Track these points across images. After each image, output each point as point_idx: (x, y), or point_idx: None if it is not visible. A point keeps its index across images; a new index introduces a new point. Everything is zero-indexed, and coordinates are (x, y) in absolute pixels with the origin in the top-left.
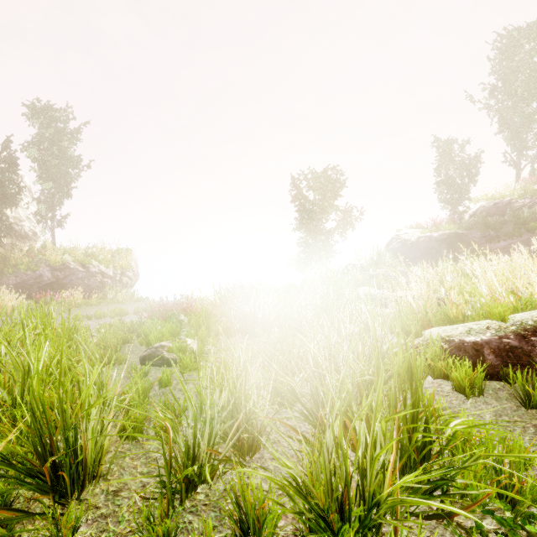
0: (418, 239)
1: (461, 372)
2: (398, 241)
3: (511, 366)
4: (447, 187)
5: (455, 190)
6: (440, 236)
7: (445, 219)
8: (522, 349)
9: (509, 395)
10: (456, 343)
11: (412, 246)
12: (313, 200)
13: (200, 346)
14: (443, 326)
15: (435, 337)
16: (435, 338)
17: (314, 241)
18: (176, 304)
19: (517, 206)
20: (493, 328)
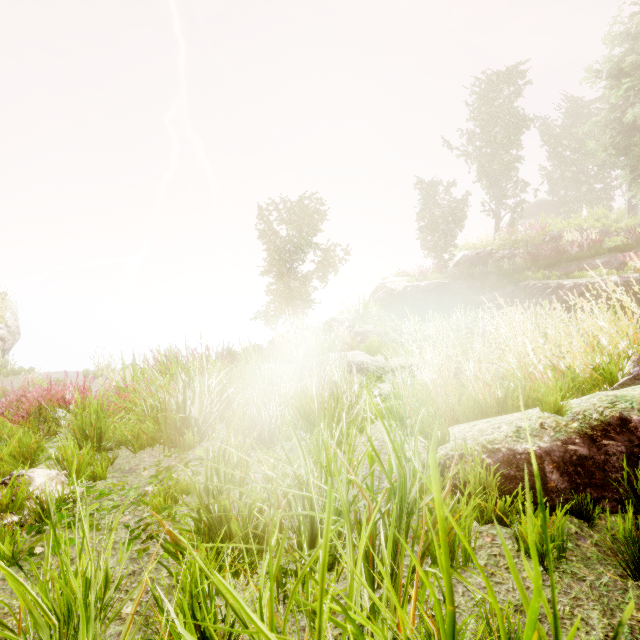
0: (405, 289)
1: (535, 524)
2: (384, 290)
3: (582, 488)
4: (432, 232)
5: (439, 236)
6: (427, 286)
7: (431, 267)
8: (593, 460)
9: (597, 549)
10: (503, 455)
11: (399, 296)
12: (286, 236)
13: (58, 493)
14: (476, 422)
15: (472, 444)
16: (473, 447)
17: (287, 287)
18: (51, 390)
19: (497, 257)
20: (550, 426)
